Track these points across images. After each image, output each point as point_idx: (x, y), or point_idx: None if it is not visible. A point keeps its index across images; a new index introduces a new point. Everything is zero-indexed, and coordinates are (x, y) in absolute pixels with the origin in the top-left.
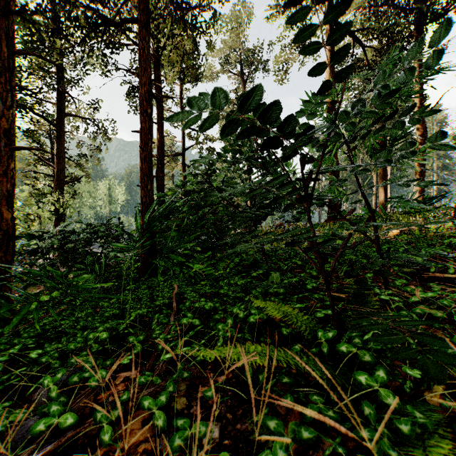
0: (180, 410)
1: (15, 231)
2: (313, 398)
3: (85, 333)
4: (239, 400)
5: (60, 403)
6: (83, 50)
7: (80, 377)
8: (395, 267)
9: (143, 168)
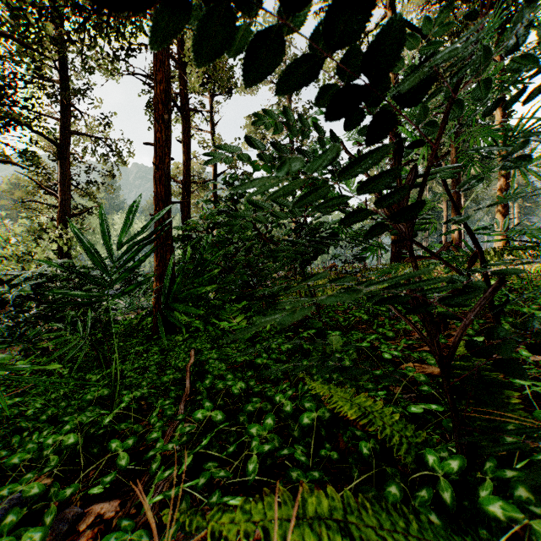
0: None
1: None
2: None
3: (45, 432)
4: None
5: None
6: (81, 40)
7: None
8: (505, 325)
9: (157, 192)
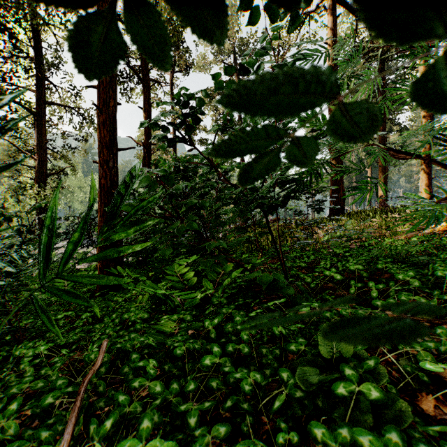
0: None
1: None
2: None
3: None
4: None
5: None
6: None
7: None
8: None
9: (101, 137)
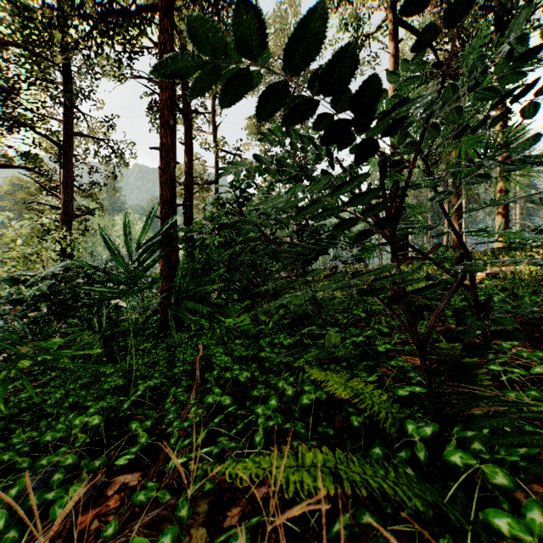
0: None
1: None
2: None
3: (70, 415)
4: (287, 534)
5: (8, 541)
6: (88, 47)
7: (38, 500)
8: None
9: (163, 195)
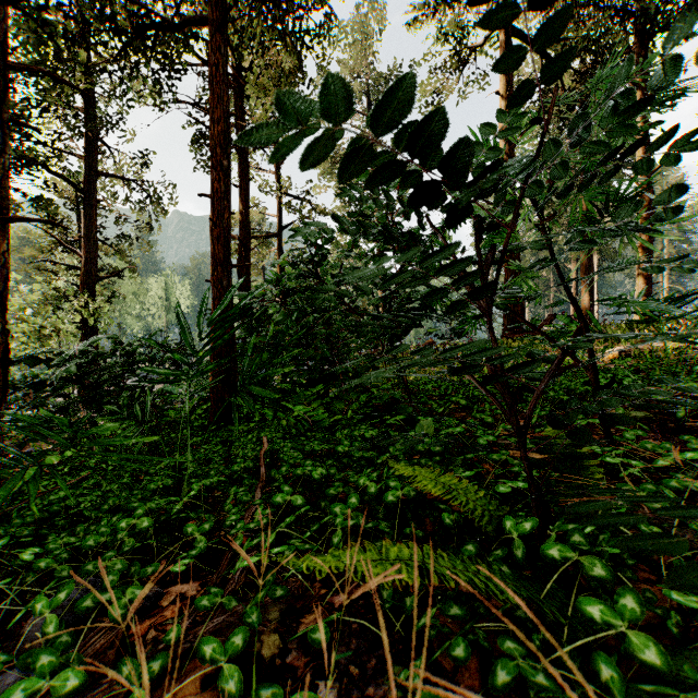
0: (269, 657)
1: (9, 352)
2: (505, 646)
3: (114, 518)
4: (370, 640)
5: (61, 646)
6: (121, 68)
7: (94, 600)
8: (619, 409)
9: (215, 253)
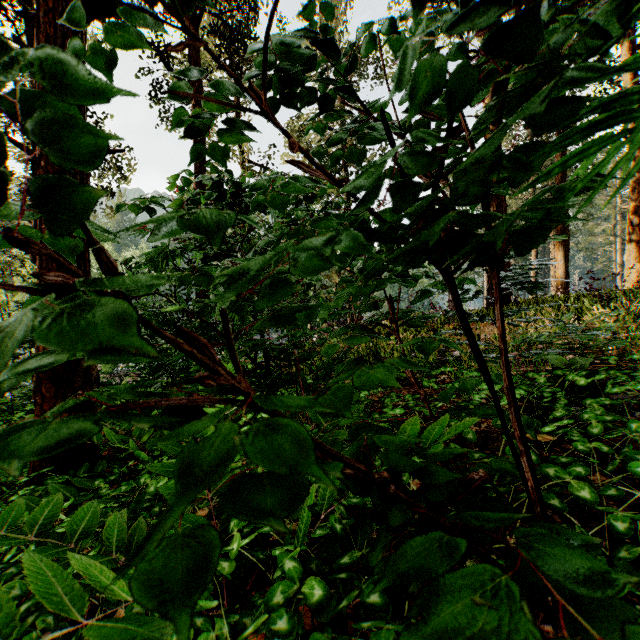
0: None
1: None
2: None
3: None
4: None
5: None
6: None
7: None
8: None
9: None
